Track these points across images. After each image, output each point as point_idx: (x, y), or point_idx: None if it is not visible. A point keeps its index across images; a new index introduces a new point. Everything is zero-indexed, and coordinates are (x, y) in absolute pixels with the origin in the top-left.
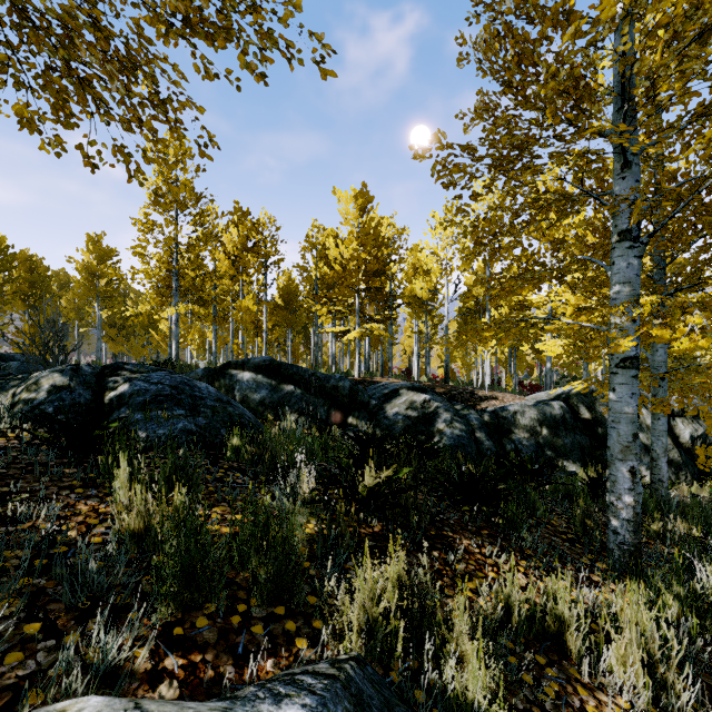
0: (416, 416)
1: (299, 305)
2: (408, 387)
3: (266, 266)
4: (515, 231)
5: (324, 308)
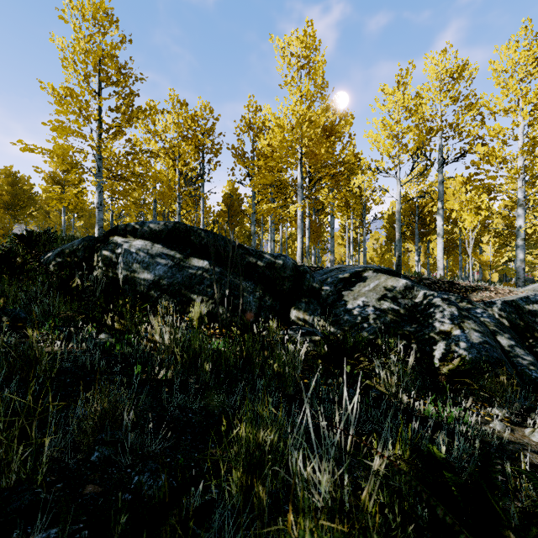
0: (396, 310)
1: (241, 209)
2: (376, 269)
3: (203, 157)
4: (478, 104)
5: (259, 181)
